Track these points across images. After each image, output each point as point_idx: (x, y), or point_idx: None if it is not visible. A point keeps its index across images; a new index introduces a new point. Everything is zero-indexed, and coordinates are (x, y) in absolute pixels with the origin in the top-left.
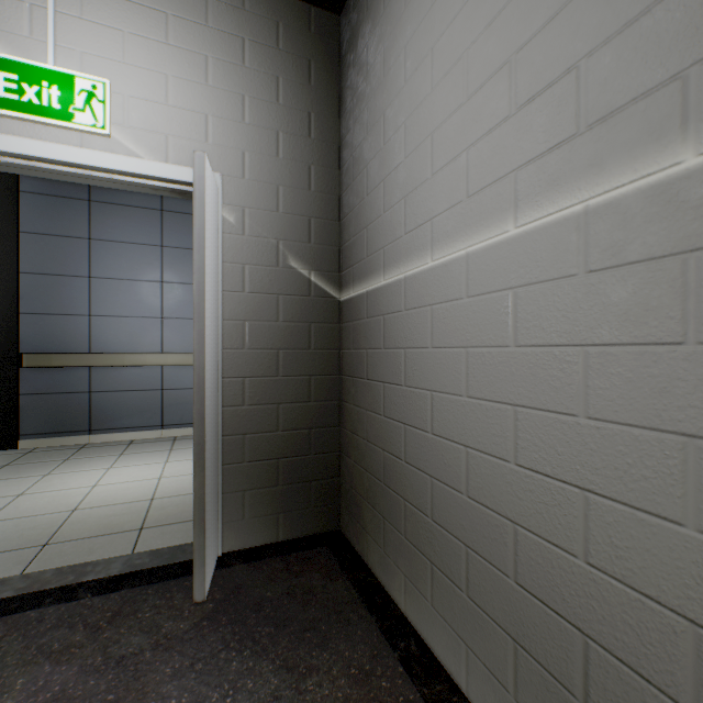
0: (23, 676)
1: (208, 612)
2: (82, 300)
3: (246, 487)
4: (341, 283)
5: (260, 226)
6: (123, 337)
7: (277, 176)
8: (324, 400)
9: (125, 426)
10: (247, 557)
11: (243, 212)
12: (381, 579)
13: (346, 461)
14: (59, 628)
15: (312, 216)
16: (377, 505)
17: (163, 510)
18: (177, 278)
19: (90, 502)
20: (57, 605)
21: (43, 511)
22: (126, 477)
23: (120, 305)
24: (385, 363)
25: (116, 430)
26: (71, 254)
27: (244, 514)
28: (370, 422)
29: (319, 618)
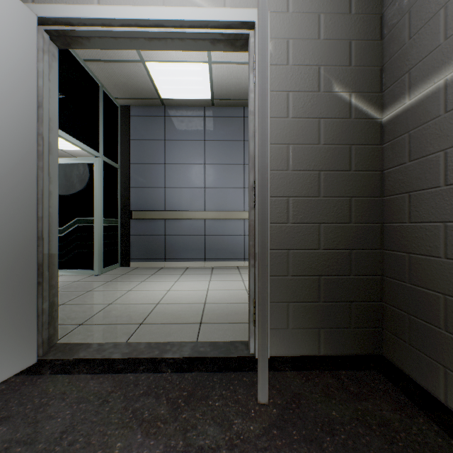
0: (121, 439)
1: (273, 418)
2: (161, 178)
3: (290, 298)
4: (382, 103)
5: (302, 55)
6: (182, 201)
7: (318, 5)
8: (364, 222)
9: (184, 258)
10: (294, 365)
11: (287, 44)
12: None
13: (394, 285)
14: (148, 397)
15: (352, 39)
16: None
17: (213, 312)
18: (213, 161)
19: (166, 300)
20: (147, 374)
21: (140, 301)
22: (186, 287)
23: (181, 181)
24: None
25: (179, 259)
26: (155, 150)
27: (288, 324)
28: None
29: None
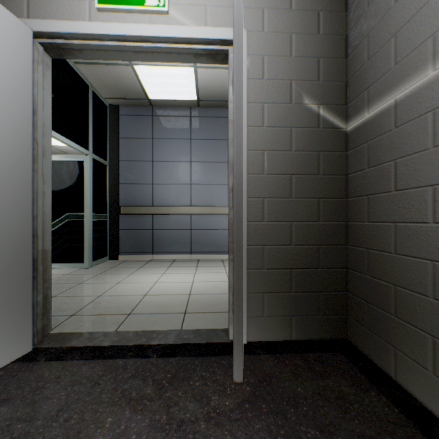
0: (111, 415)
1: (246, 394)
2: (149, 175)
3: (265, 289)
4: (347, 115)
5: (276, 70)
6: (169, 197)
7: (290, 25)
8: (331, 220)
9: (171, 251)
10: (268, 349)
11: (262, 60)
12: (427, 404)
13: (356, 277)
14: (136, 379)
15: (320, 57)
16: (417, 322)
17: (197, 302)
18: (199, 159)
19: (153, 291)
20: (135, 359)
21: (129, 293)
22: (173, 279)
23: (168, 177)
24: (435, 162)
25: (166, 252)
26: (143, 148)
27: (263, 312)
28: (402, 233)
29: (368, 435)
